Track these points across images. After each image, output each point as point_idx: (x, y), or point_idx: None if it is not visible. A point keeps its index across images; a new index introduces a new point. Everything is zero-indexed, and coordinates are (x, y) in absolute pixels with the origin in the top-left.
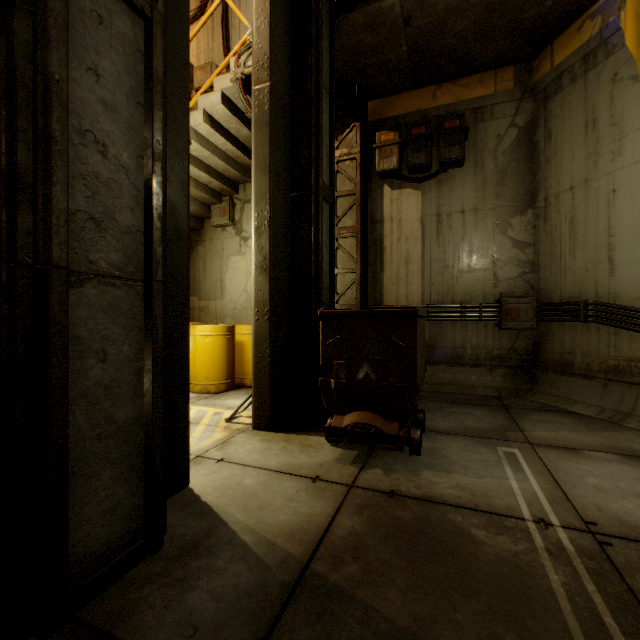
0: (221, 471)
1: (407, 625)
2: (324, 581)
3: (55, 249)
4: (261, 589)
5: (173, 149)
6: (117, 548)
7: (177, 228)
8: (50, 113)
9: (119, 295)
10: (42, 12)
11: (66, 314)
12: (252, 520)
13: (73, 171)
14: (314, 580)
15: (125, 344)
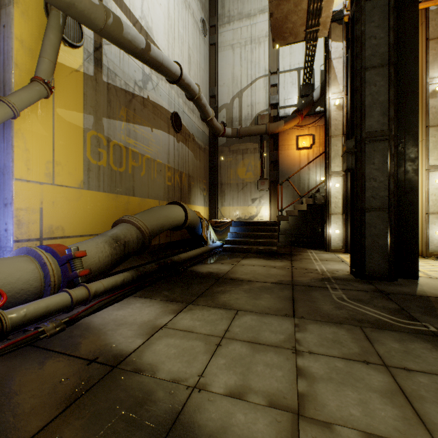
0: (437, 282)
1: (436, 307)
2: (427, 298)
3: (362, 205)
4: (407, 292)
5: (409, 161)
6: (378, 274)
7: (411, 187)
8: (362, 180)
9: (379, 213)
10: (360, 161)
11: (365, 218)
12: (426, 289)
13: (367, 188)
14: (424, 297)
15: (381, 225)
